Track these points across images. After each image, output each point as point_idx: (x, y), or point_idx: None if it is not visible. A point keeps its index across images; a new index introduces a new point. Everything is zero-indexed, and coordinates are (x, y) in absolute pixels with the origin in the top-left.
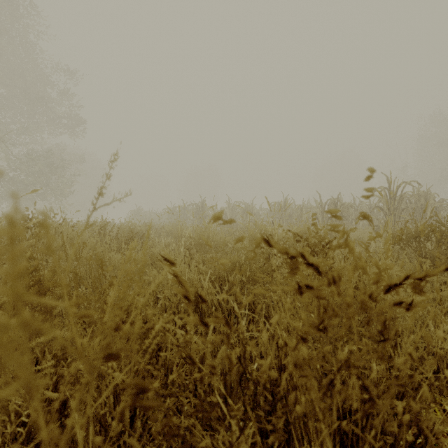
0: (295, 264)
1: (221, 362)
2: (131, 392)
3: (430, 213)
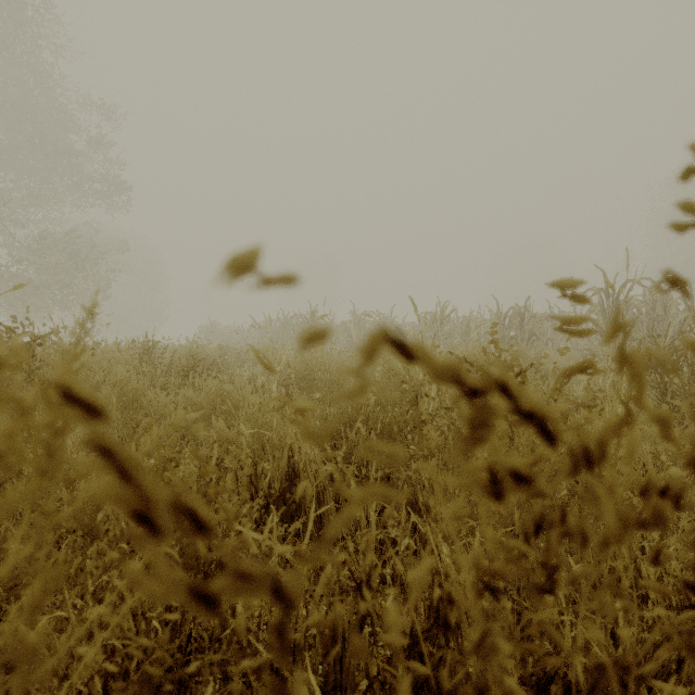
0: (482, 418)
1: (326, 592)
2: (116, 687)
3: (680, 327)
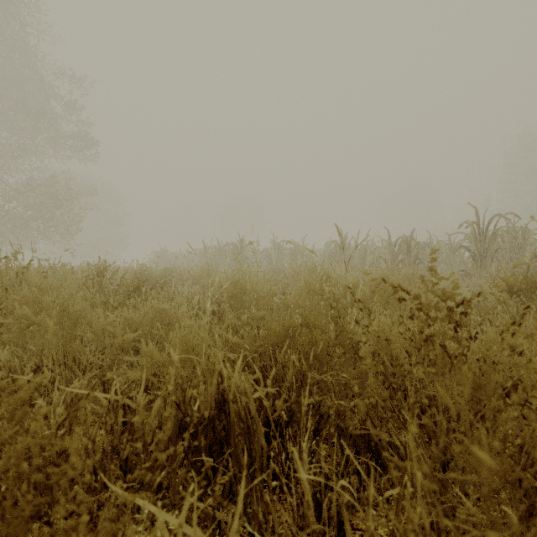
0: None
1: None
2: None
3: None
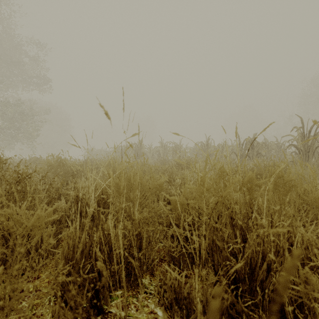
0: None
1: None
2: None
3: None
